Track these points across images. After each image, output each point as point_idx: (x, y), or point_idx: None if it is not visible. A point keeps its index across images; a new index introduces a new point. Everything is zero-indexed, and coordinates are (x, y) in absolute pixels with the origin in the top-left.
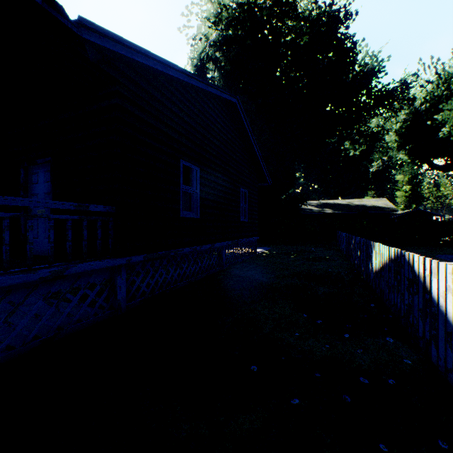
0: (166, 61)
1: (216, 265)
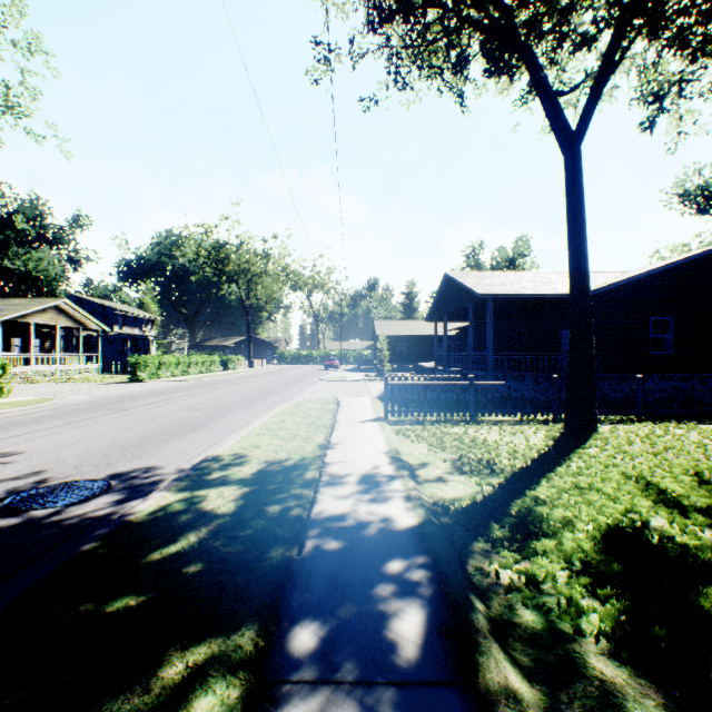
0: (629, 277)
1: (703, 393)
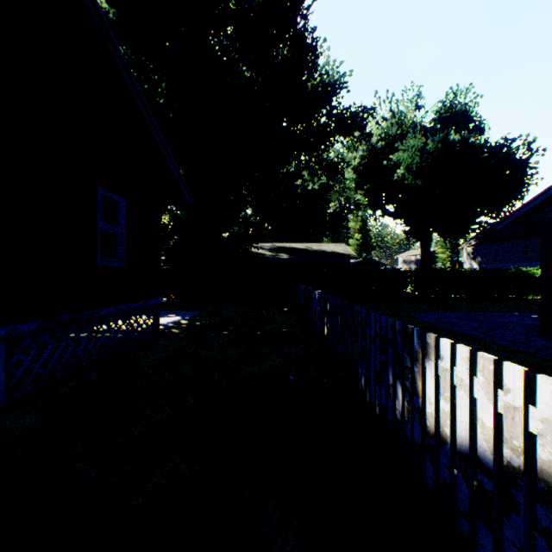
0: None
1: None
